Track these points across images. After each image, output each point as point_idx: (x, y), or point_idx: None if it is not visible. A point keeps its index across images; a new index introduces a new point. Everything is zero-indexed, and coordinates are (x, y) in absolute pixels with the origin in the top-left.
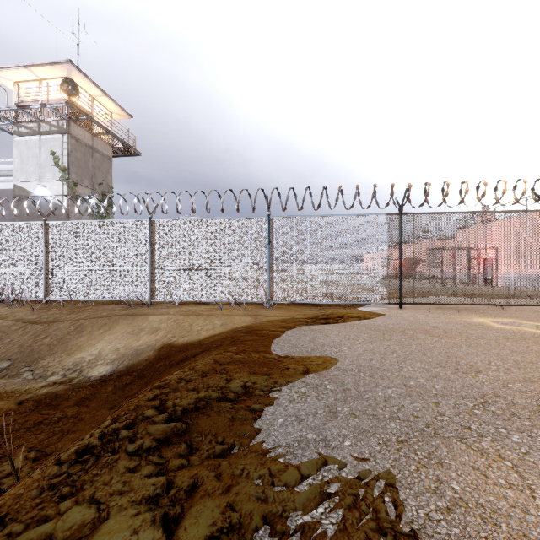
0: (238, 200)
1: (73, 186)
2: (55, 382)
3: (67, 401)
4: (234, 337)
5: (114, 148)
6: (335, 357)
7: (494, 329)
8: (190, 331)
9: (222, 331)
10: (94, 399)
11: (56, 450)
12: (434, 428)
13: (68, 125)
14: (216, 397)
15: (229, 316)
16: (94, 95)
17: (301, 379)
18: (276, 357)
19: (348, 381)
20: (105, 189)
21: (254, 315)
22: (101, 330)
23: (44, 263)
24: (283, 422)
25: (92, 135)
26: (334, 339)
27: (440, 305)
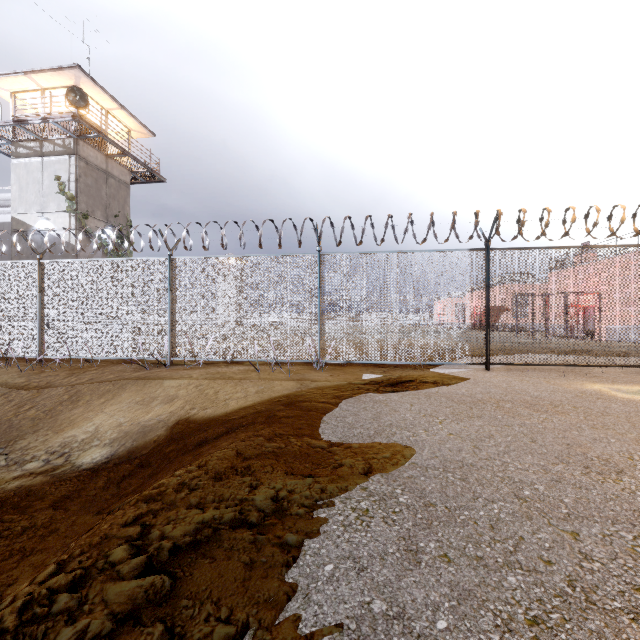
0: (280, 232)
1: (83, 218)
2: (32, 471)
3: (40, 501)
4: (271, 411)
5: (133, 173)
6: (408, 445)
7: (618, 401)
8: (215, 401)
9: (256, 401)
10: (77, 499)
11: (8, 583)
12: (582, 588)
13: (76, 144)
14: (230, 520)
15: (266, 381)
16: (109, 108)
17: (361, 484)
18: (325, 445)
19: (430, 489)
20: (122, 222)
21: (299, 380)
22: (102, 398)
23: (38, 312)
24: (333, 572)
25: (106, 157)
26: (405, 416)
27: (536, 366)
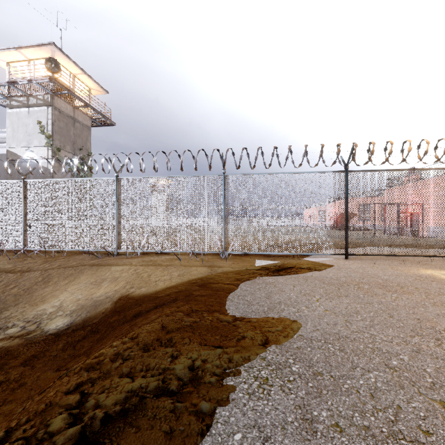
0: (195, 159)
1: (57, 150)
2: (11, 335)
3: (15, 359)
4: (189, 291)
5: (92, 119)
6: (295, 319)
7: None
8: (148, 282)
9: (178, 282)
10: (42, 358)
11: None
12: None
13: (52, 98)
14: (154, 389)
15: (186, 267)
16: (75, 74)
17: (260, 354)
18: (230, 319)
19: (316, 359)
20: (85, 154)
21: (210, 266)
22: (66, 280)
23: (23, 217)
24: (241, 441)
25: (73, 107)
26: (290, 295)
27: (381, 256)
